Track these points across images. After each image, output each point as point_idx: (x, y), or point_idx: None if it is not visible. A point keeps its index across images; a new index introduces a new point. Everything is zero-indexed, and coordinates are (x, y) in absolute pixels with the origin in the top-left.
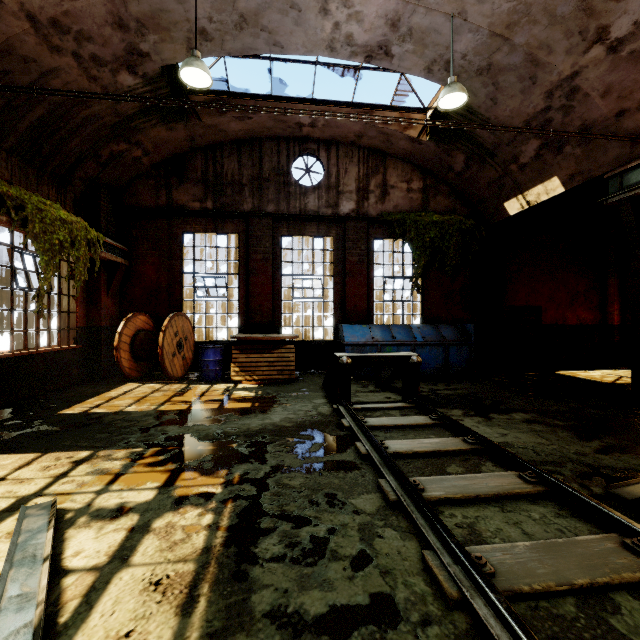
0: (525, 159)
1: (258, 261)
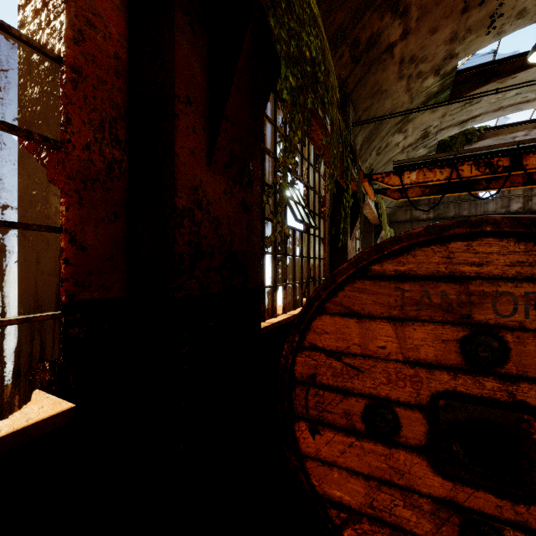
0: None
1: None
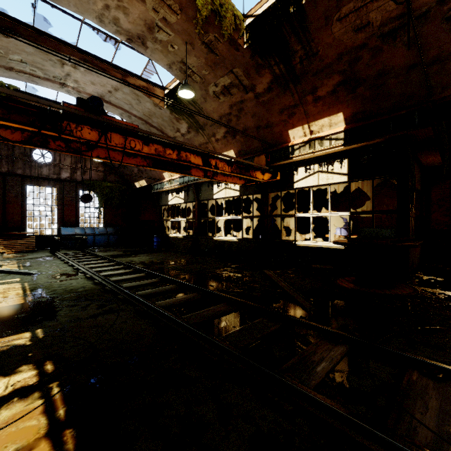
0: (136, 172)
1: (12, 197)
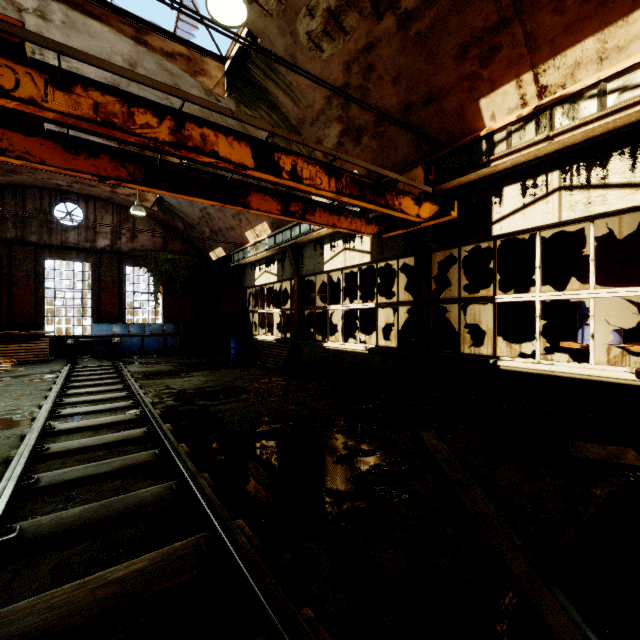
0: (208, 234)
1: (21, 277)
